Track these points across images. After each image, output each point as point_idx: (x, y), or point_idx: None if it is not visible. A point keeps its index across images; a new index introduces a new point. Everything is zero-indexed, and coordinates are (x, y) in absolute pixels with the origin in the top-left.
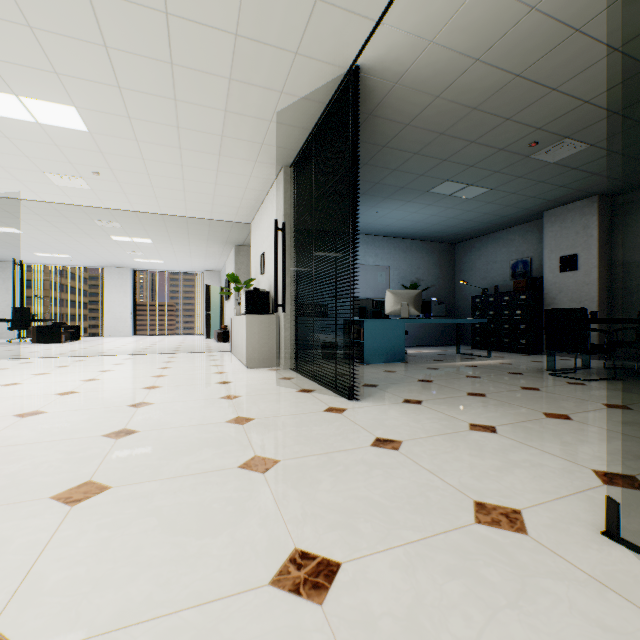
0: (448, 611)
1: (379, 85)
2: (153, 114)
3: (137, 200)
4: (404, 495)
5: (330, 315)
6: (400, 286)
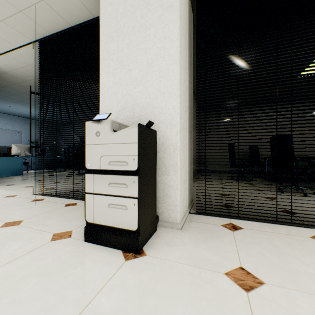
0: None
1: None
2: None
3: None
4: None
5: None
6: (29, 141)
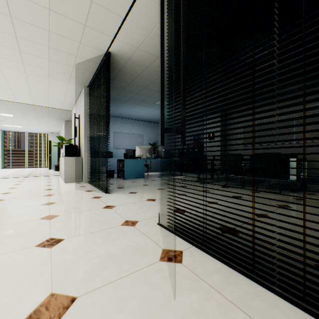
0: (92, 244)
1: (121, 60)
2: (8, 56)
3: (1, 94)
4: (102, 221)
5: (114, 157)
6: (148, 144)
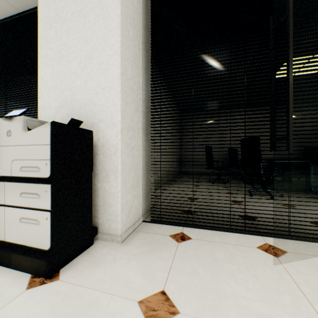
0: None
1: None
2: None
3: None
4: None
5: None
6: None
